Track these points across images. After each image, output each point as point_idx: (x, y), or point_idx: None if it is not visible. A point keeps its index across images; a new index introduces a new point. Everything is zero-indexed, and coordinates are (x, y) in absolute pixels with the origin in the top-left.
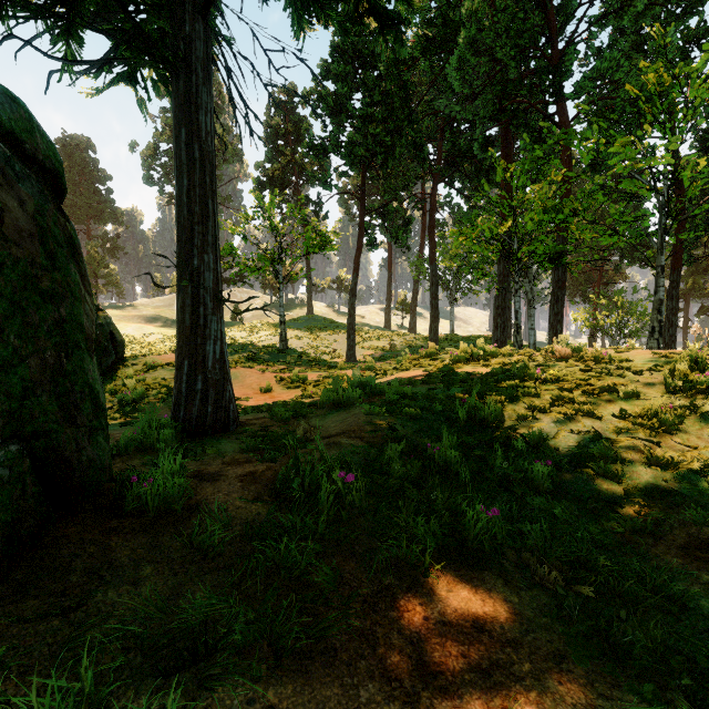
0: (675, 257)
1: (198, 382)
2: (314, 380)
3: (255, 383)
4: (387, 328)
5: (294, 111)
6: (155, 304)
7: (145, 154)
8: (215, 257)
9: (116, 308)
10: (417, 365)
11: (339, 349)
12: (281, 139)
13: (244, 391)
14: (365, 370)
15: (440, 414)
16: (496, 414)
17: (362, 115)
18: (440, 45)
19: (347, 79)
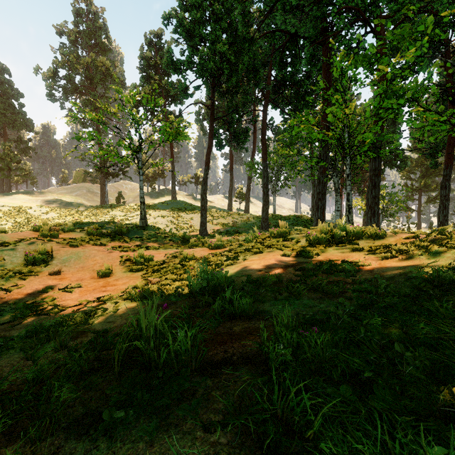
0: (448, 157)
1: None
2: (160, 260)
3: (97, 264)
4: (229, 210)
5: (162, 50)
6: (60, 191)
7: (46, 75)
8: None
9: (26, 193)
10: (270, 246)
11: (195, 225)
12: (152, 69)
13: (80, 274)
14: (213, 248)
15: None
16: None
17: (212, 37)
18: None
19: (199, 8)
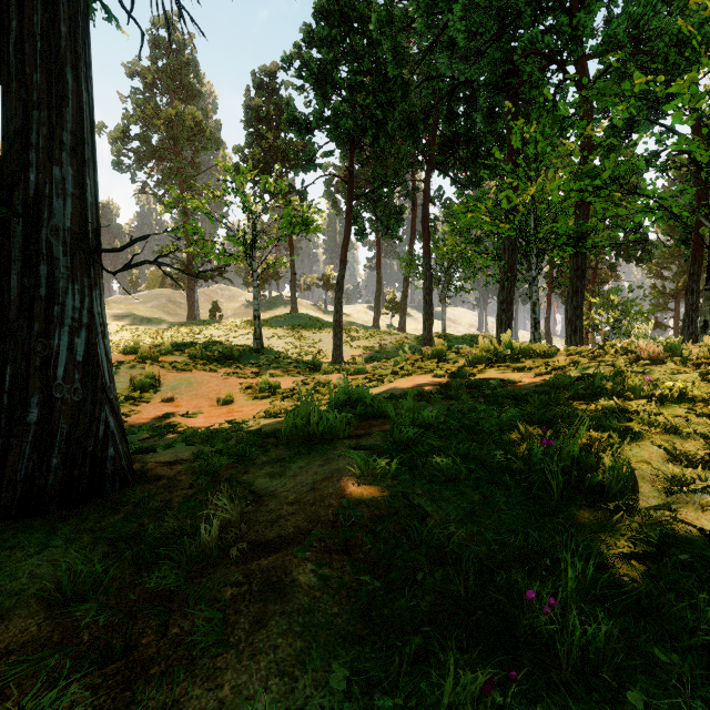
0: (696, 247)
1: (32, 408)
2: (288, 387)
3: (213, 392)
4: (375, 327)
5: (276, 94)
6: (129, 301)
7: (113, 136)
8: (80, 174)
9: None
10: (421, 368)
11: (325, 349)
12: (263, 122)
13: (196, 402)
14: (353, 374)
15: (499, 468)
16: (626, 476)
17: (350, 85)
18: (439, 2)
19: (333, 44)
